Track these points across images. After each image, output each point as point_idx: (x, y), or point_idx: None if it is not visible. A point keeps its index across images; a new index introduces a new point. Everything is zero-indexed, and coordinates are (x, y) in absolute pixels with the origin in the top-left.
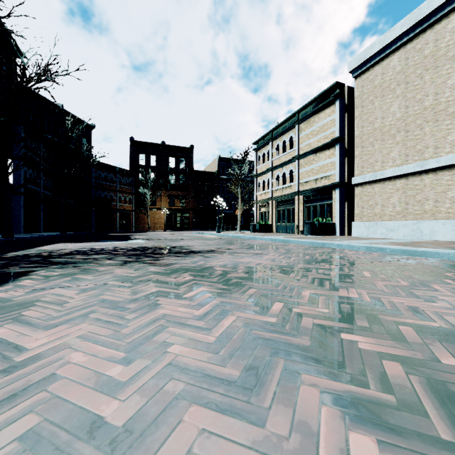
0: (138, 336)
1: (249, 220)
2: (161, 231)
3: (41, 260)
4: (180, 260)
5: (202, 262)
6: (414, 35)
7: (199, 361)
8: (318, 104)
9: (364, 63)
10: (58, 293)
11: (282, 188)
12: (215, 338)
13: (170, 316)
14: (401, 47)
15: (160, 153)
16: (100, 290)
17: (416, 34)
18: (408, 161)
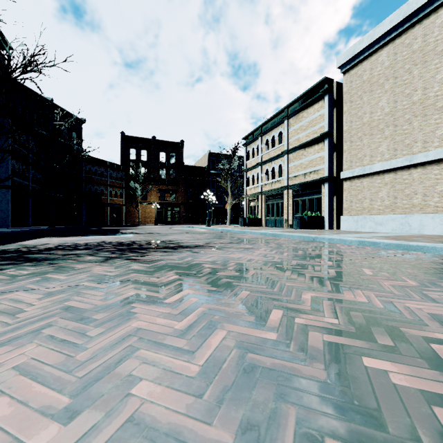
0: (96, 365)
1: (239, 214)
2: (152, 225)
3: (17, 256)
4: (167, 256)
5: (190, 258)
6: (402, 30)
7: (174, 413)
8: (307, 99)
9: (352, 58)
10: (17, 299)
11: (271, 183)
12: (198, 368)
13: (145, 330)
14: (389, 43)
15: (151, 148)
16: (69, 293)
17: (404, 29)
18: (396, 156)
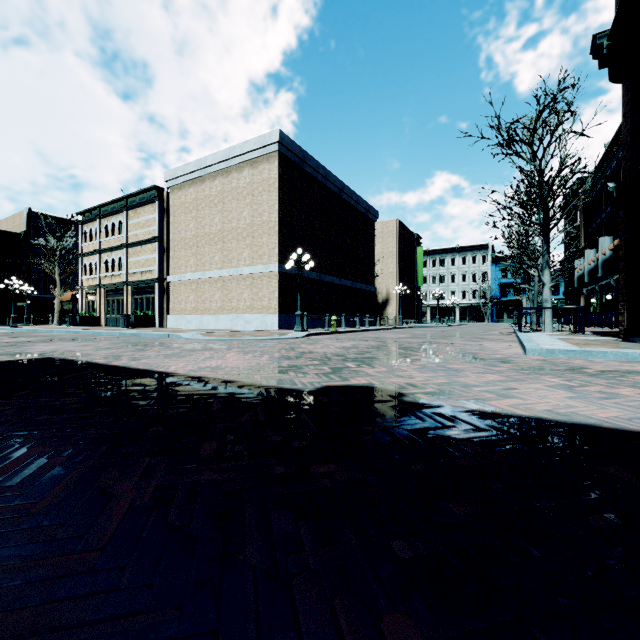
0: None
1: None
2: None
3: None
4: None
5: None
6: (201, 176)
7: None
8: (143, 197)
9: (175, 179)
10: None
11: (112, 276)
12: None
13: None
14: (195, 181)
15: None
16: None
17: (202, 176)
18: (198, 270)
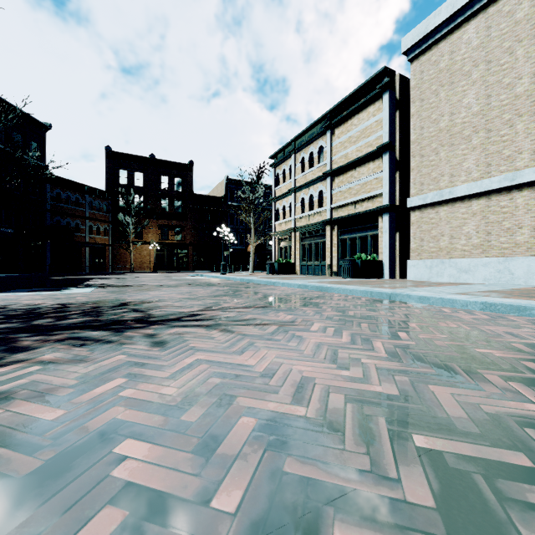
0: None
1: (265, 258)
2: (149, 272)
3: None
4: (60, 367)
5: (113, 383)
6: None
7: None
8: (358, 100)
9: (424, 39)
10: None
11: (309, 215)
12: None
13: None
14: (479, 13)
15: (148, 170)
16: None
17: None
18: (490, 173)
